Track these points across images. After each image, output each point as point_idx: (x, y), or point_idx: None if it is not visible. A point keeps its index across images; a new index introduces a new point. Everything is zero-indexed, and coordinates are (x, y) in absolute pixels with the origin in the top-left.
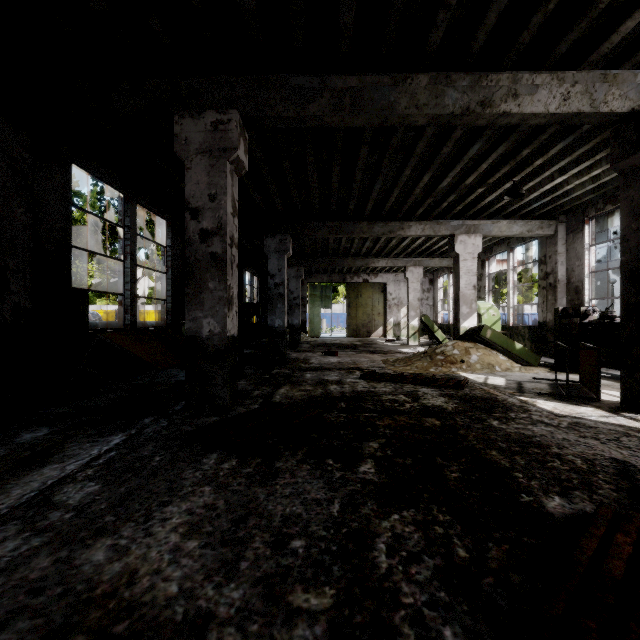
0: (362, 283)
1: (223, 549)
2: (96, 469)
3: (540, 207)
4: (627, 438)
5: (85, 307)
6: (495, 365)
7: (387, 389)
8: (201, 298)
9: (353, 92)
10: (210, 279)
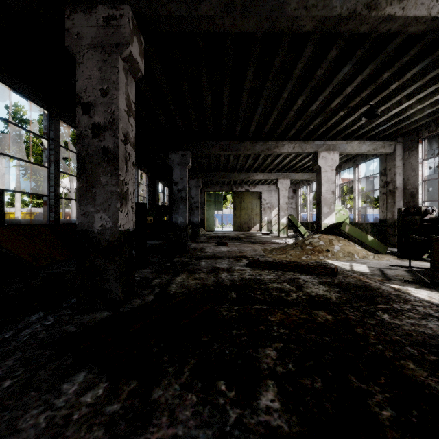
0: (244, 192)
1: None
2: None
3: (384, 130)
4: None
5: (0, 204)
6: (354, 253)
7: (271, 277)
8: (93, 193)
9: None
10: (102, 174)
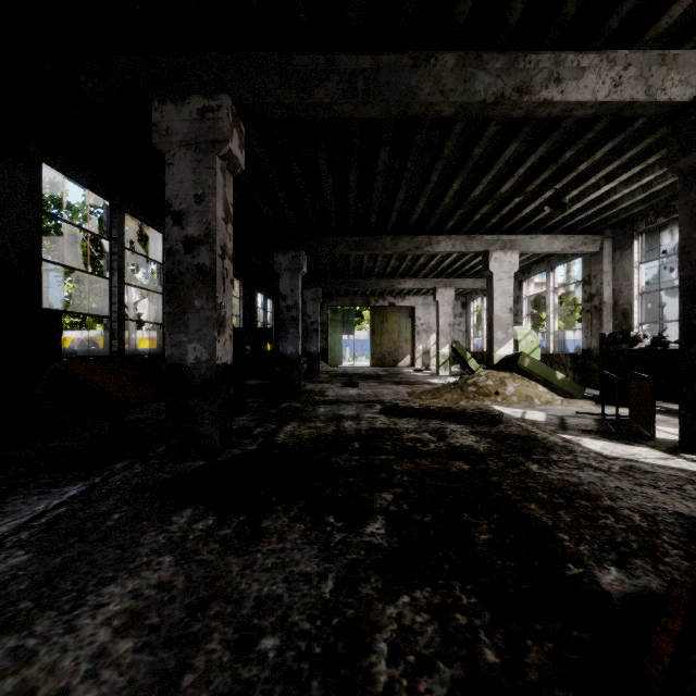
0: (388, 307)
1: (165, 653)
2: (33, 531)
3: (584, 220)
4: (692, 486)
5: (57, 331)
6: (534, 397)
7: (410, 426)
8: (185, 319)
9: (367, 75)
10: (196, 296)
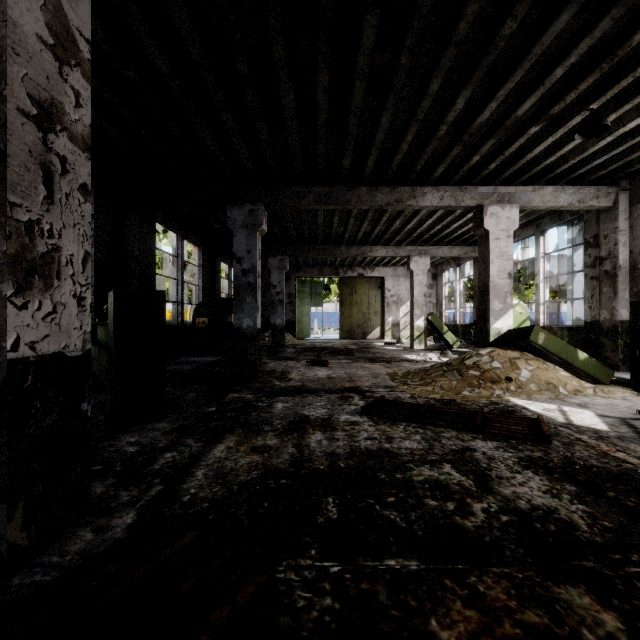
0: (357, 278)
1: None
2: None
3: (600, 167)
4: None
5: None
6: (557, 385)
7: (414, 444)
8: None
9: None
10: None
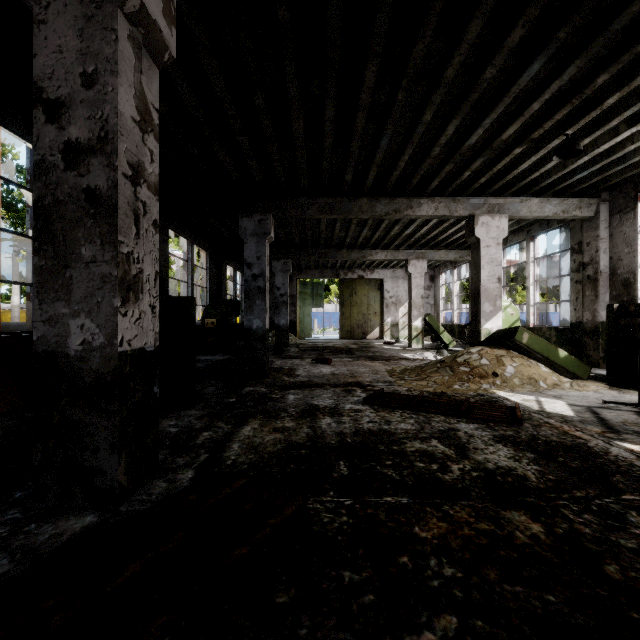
0: (357, 280)
1: None
2: None
3: (581, 180)
4: None
5: None
6: (538, 380)
7: (408, 426)
8: (66, 278)
9: None
10: (84, 240)
